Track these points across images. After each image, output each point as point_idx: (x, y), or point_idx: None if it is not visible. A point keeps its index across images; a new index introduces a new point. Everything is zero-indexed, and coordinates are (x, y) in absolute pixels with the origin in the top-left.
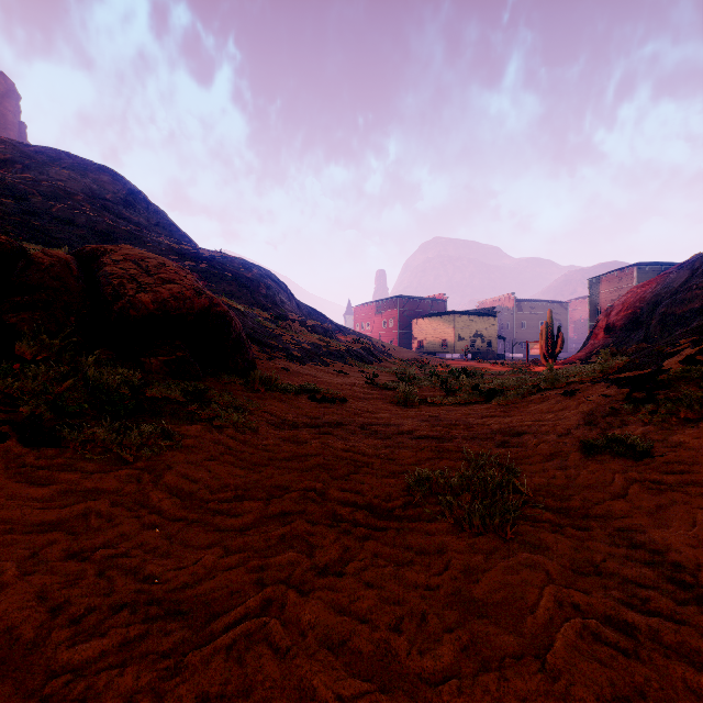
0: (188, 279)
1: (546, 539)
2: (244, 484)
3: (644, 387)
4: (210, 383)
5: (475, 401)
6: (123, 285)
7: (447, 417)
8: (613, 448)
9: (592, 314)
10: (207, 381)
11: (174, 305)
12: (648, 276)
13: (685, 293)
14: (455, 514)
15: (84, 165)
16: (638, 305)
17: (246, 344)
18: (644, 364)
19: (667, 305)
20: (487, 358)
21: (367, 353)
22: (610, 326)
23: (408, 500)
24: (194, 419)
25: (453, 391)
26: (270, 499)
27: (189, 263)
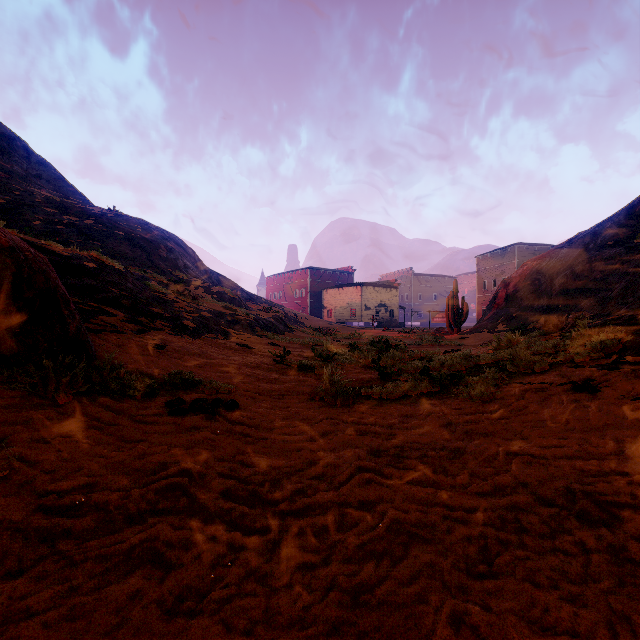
0: None
1: None
2: None
3: None
4: None
5: (427, 392)
6: None
7: (412, 439)
8: None
9: (479, 287)
10: None
11: None
12: (526, 254)
13: (584, 265)
14: None
15: None
16: (536, 277)
17: (63, 309)
18: None
19: (566, 277)
20: (390, 326)
21: (278, 322)
22: (510, 297)
23: None
24: None
25: (389, 374)
26: None
27: (70, 217)
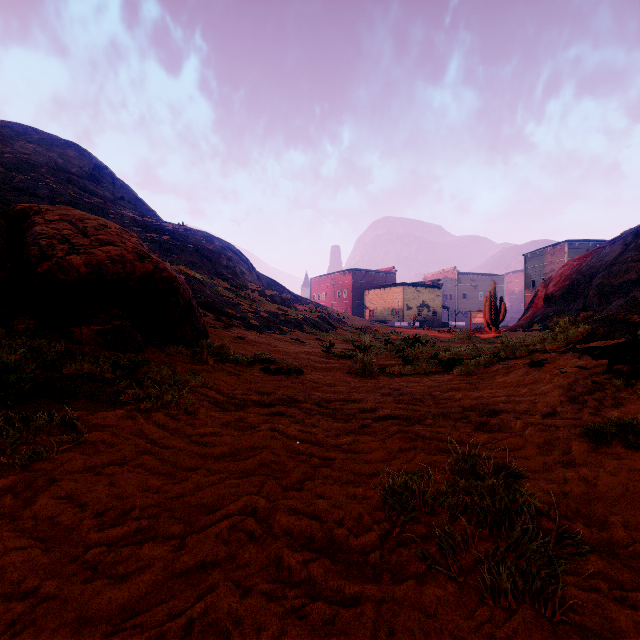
0: (131, 242)
1: (621, 626)
2: (156, 505)
3: (625, 358)
4: (151, 355)
5: (434, 371)
6: (52, 245)
7: (410, 391)
8: (629, 439)
9: (527, 286)
10: (148, 353)
11: (111, 269)
12: (578, 251)
13: (621, 266)
14: (458, 561)
15: (50, 140)
16: (575, 277)
17: (196, 312)
18: (612, 333)
19: (603, 277)
20: (432, 326)
21: (323, 321)
22: (549, 297)
23: (385, 529)
24: (118, 401)
25: (410, 360)
26: (188, 533)
27: (152, 234)
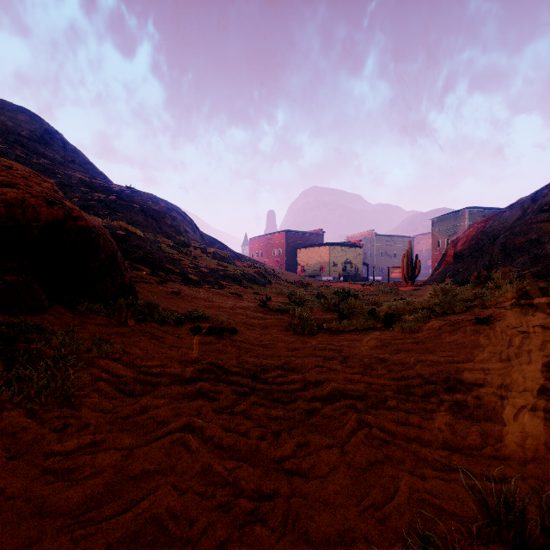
0: (41, 186)
1: None
2: None
3: None
4: (54, 317)
5: (372, 327)
6: None
7: (355, 353)
8: None
9: (434, 246)
10: (51, 314)
11: (4, 214)
12: (476, 217)
13: (522, 227)
14: None
15: (1, 104)
16: (480, 238)
17: (121, 266)
18: None
19: (506, 237)
20: (355, 280)
21: (260, 276)
22: (458, 254)
23: None
24: None
25: (346, 314)
26: None
27: (99, 194)
